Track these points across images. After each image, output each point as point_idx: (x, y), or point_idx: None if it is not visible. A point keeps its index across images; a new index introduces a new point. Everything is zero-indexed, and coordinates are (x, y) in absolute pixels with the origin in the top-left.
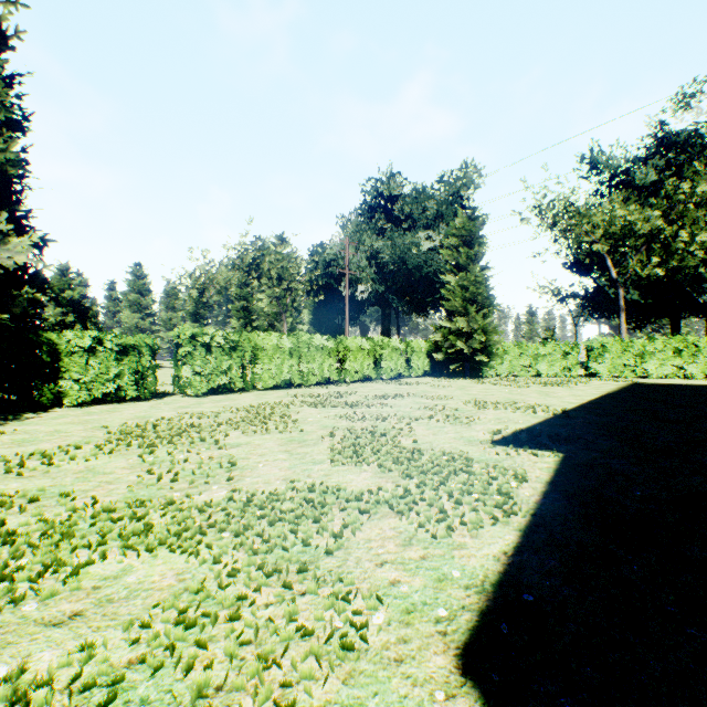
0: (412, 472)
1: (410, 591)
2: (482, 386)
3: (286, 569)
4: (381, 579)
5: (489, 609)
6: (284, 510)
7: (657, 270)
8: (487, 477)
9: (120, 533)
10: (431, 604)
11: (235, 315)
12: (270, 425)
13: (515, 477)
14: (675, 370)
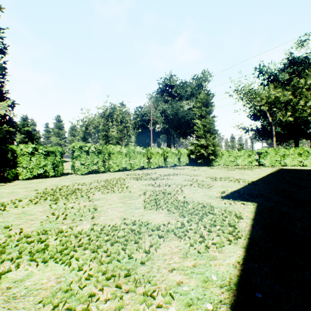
0: (184, 213)
1: (189, 289)
2: (212, 170)
3: (118, 275)
4: (172, 281)
5: (236, 302)
6: (119, 236)
7: (290, 118)
8: (222, 216)
9: (30, 251)
10: (202, 299)
11: (101, 138)
12: (115, 189)
13: (236, 216)
14: (298, 163)
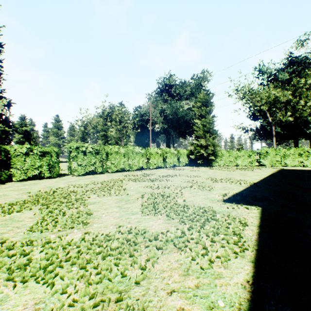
0: (184, 219)
1: None
2: (212, 170)
3: (108, 300)
4: (171, 307)
5: None
6: (112, 248)
7: (290, 118)
8: (226, 223)
9: (9, 267)
10: None
11: (100, 138)
12: (112, 191)
13: (240, 223)
14: (299, 163)
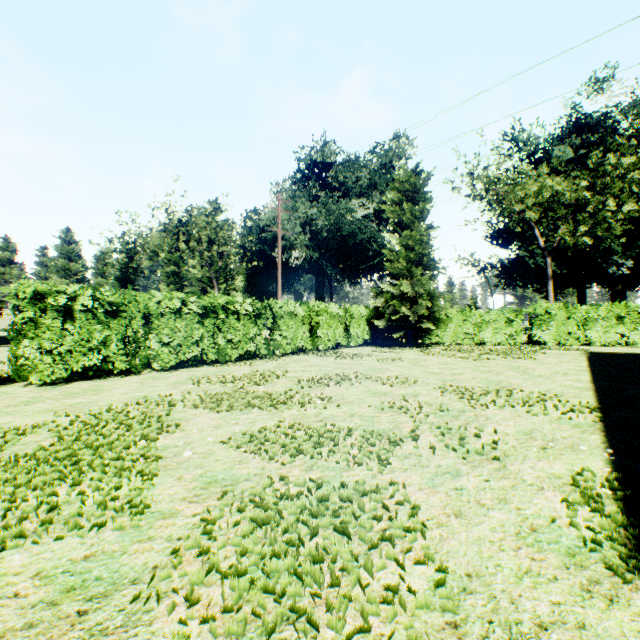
0: None
1: None
2: (435, 358)
3: None
4: None
5: None
6: None
7: (585, 238)
8: None
9: None
10: None
11: (165, 280)
12: (82, 484)
13: None
14: (617, 337)
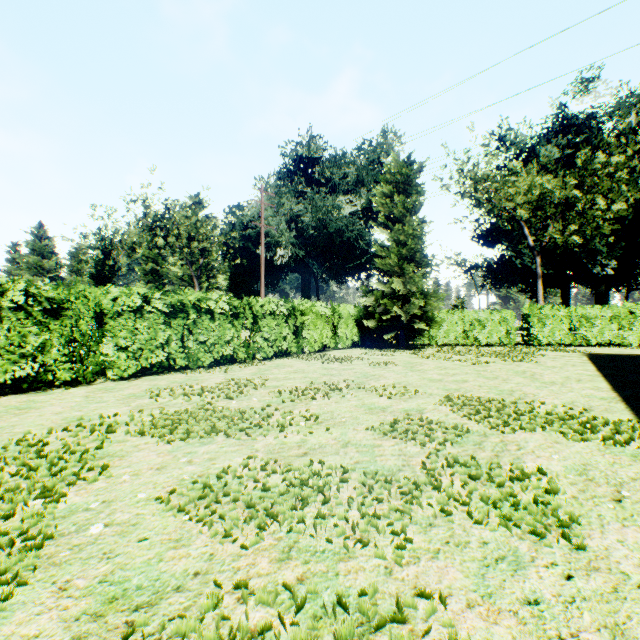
0: None
1: None
2: (431, 362)
3: None
4: None
5: None
6: None
7: (575, 237)
8: None
9: None
10: None
11: (143, 278)
12: None
13: None
14: (611, 338)
